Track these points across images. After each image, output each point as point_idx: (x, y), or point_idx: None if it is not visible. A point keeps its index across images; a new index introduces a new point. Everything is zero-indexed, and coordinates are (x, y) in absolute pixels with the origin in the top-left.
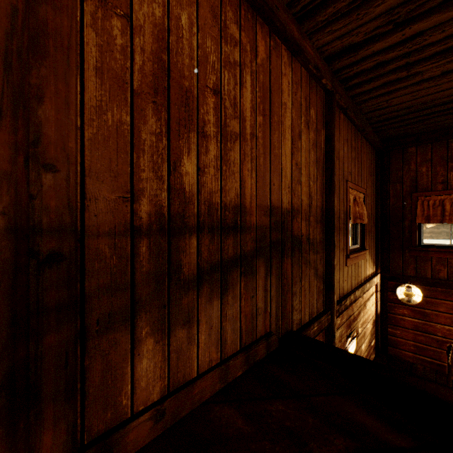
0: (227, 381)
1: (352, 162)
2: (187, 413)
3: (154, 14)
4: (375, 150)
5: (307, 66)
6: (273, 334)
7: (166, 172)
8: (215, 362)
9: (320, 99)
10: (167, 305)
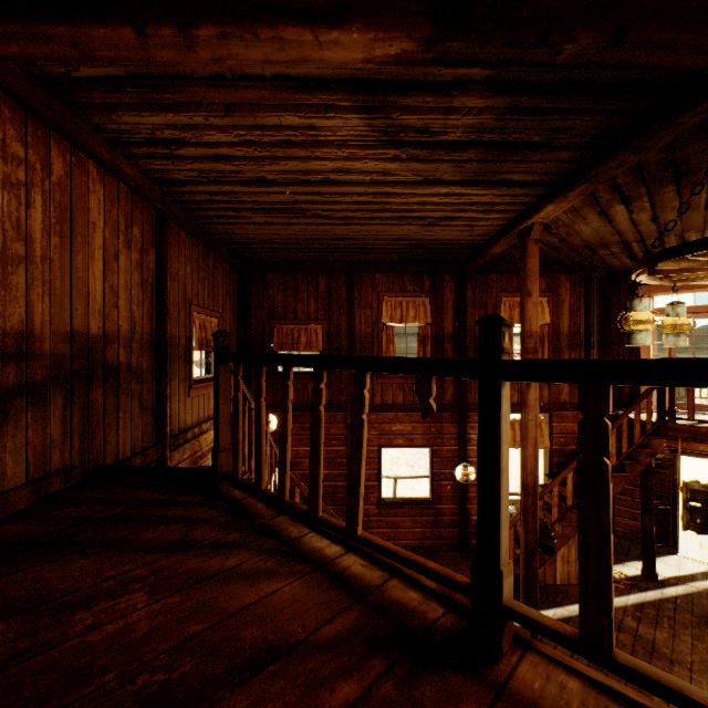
0: (8, 513)
1: (201, 283)
2: None
3: None
4: (237, 270)
5: (127, 183)
6: (75, 467)
7: None
8: None
9: (149, 216)
10: None
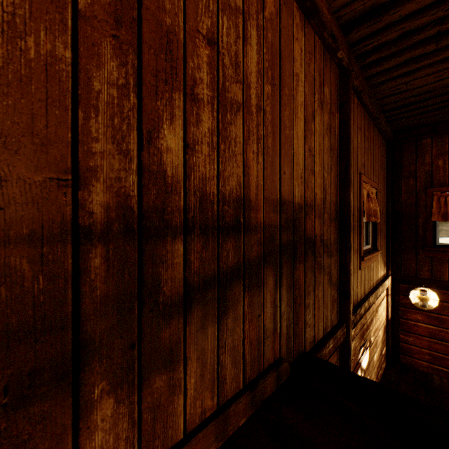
0: (226, 436)
1: (365, 153)
2: None
3: None
4: (386, 142)
5: (322, 33)
6: (284, 361)
7: (136, 145)
8: (210, 411)
9: (334, 77)
10: (137, 343)
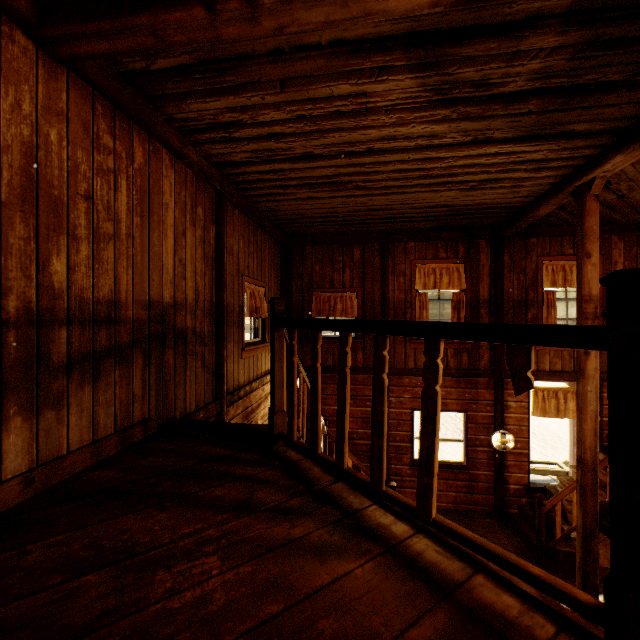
0: (100, 458)
1: (251, 256)
2: (58, 482)
3: (23, 134)
4: (280, 244)
5: (192, 168)
6: (152, 419)
7: (35, 271)
8: (87, 442)
9: (209, 197)
10: (36, 389)
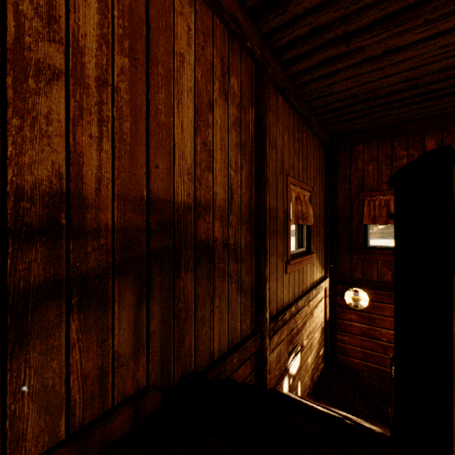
0: None
1: (295, 155)
2: None
3: None
4: (324, 146)
5: (222, 15)
6: (151, 390)
7: None
8: None
9: (247, 69)
10: None
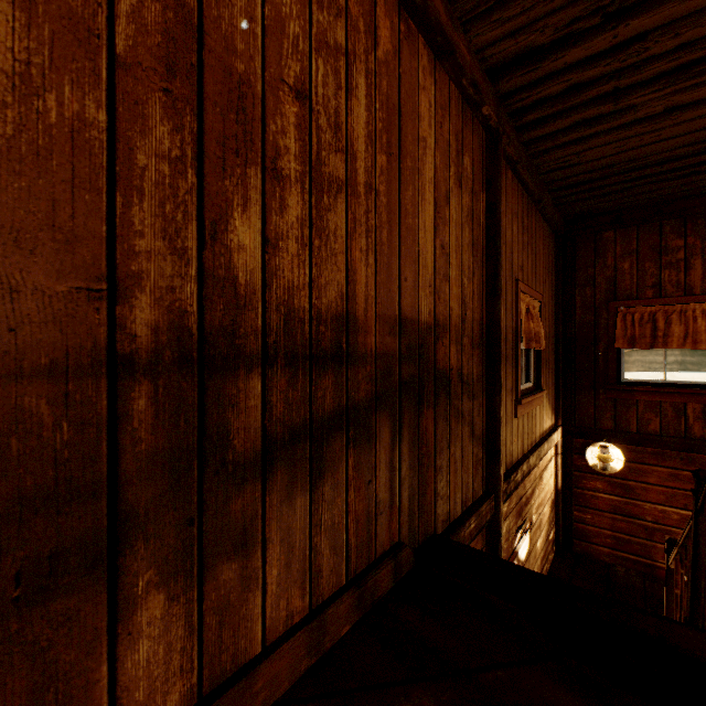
0: (322, 650)
1: (524, 250)
2: None
3: None
4: (554, 234)
5: (460, 80)
6: (405, 546)
7: (195, 241)
8: (299, 615)
9: (478, 141)
10: (197, 518)
